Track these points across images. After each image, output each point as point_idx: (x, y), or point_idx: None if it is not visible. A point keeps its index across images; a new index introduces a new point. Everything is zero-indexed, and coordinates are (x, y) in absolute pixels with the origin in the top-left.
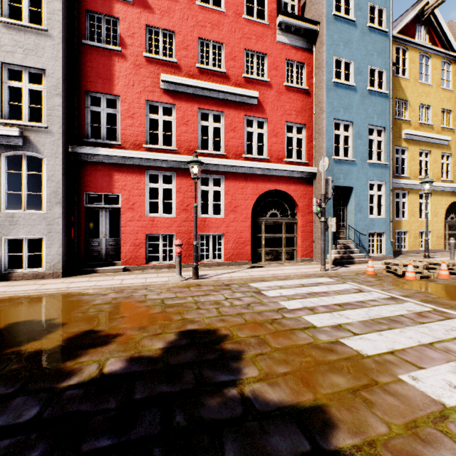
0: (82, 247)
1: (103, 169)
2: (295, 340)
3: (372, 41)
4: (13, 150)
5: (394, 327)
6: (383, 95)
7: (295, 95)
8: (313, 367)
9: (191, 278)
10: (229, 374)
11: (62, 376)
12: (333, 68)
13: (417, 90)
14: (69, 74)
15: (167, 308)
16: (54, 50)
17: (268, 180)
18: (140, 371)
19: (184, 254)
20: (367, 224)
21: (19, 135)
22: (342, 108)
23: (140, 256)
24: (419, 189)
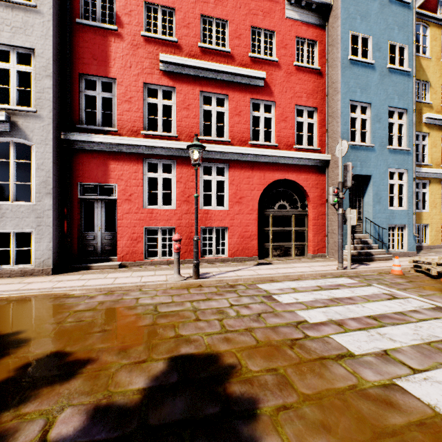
0: (76, 241)
1: (98, 157)
2: (330, 379)
3: (393, 14)
4: None
5: None
6: (405, 74)
7: (306, 76)
8: None
9: (191, 278)
10: None
11: None
12: (348, 43)
13: (440, 70)
14: (61, 55)
15: (160, 319)
16: (44, 27)
17: (276, 169)
18: (100, 440)
19: (185, 249)
20: (387, 216)
21: (5, 120)
22: (359, 88)
23: (137, 252)
24: (441, 179)
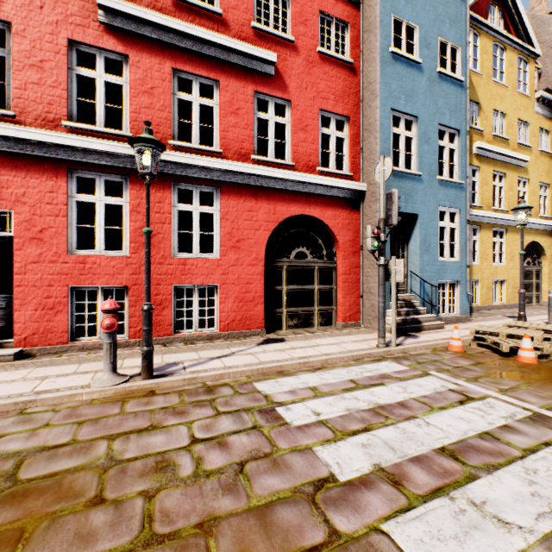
0: None
1: None
2: None
3: (444, 2)
4: None
5: None
6: (457, 84)
7: (334, 70)
8: None
9: (140, 376)
10: None
11: None
12: (390, 30)
13: (491, 91)
14: None
15: None
16: None
17: (292, 199)
18: None
19: None
20: (436, 269)
21: None
22: (403, 94)
23: (55, 329)
24: (493, 224)
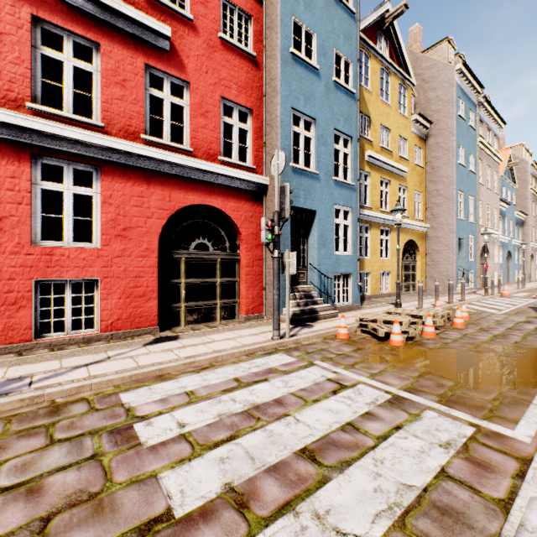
0: None
1: None
2: None
3: (339, 18)
4: None
5: None
6: (350, 95)
7: (236, 60)
8: None
9: None
10: None
11: None
12: (290, 32)
13: (379, 108)
14: None
15: None
16: None
17: (191, 187)
18: None
19: None
20: (332, 263)
21: None
22: (302, 96)
23: None
24: (380, 224)
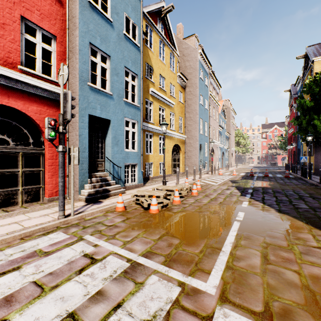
0: None
1: None
2: None
3: None
4: None
5: None
6: (136, 47)
7: None
8: None
9: None
10: None
11: None
12: None
13: (158, 64)
14: None
15: None
16: None
17: None
18: None
19: None
20: (123, 156)
21: None
22: (99, 36)
23: None
24: (159, 133)
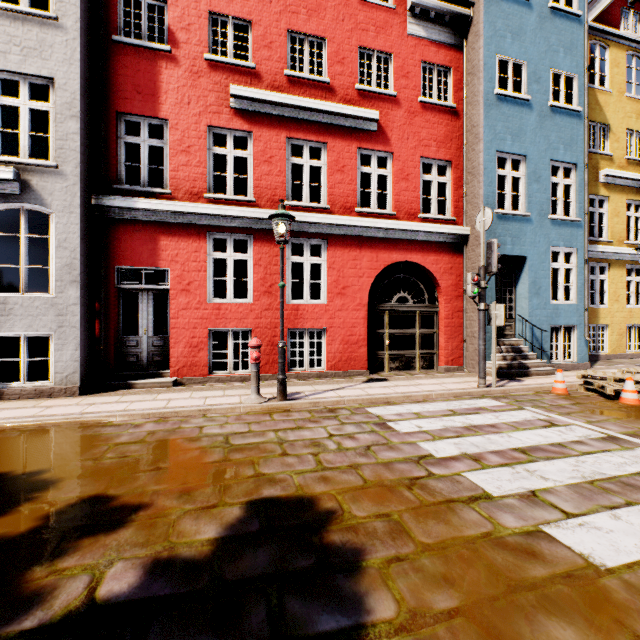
0: (112, 349)
1: (144, 230)
2: (457, 526)
3: (557, 30)
4: (5, 202)
5: (636, 500)
6: (574, 114)
7: (435, 117)
8: (504, 596)
9: (275, 399)
10: (336, 611)
11: (14, 606)
12: (495, 72)
13: (624, 109)
14: (92, 87)
15: (233, 453)
16: (67, 48)
17: (394, 247)
18: (164, 597)
19: (265, 360)
20: (548, 313)
21: (14, 178)
22: (509, 135)
23: (198, 363)
24: (626, 261)
